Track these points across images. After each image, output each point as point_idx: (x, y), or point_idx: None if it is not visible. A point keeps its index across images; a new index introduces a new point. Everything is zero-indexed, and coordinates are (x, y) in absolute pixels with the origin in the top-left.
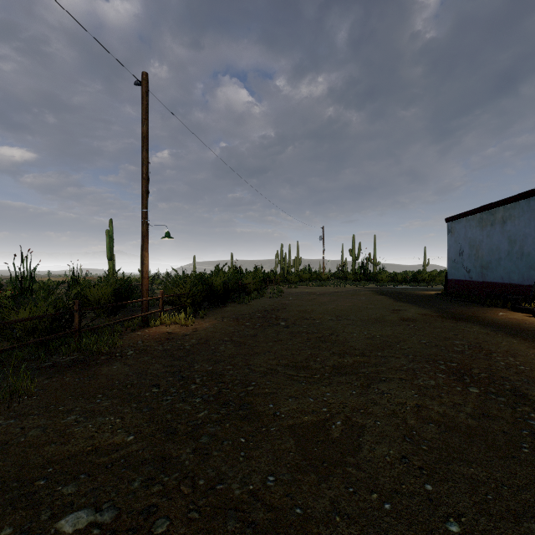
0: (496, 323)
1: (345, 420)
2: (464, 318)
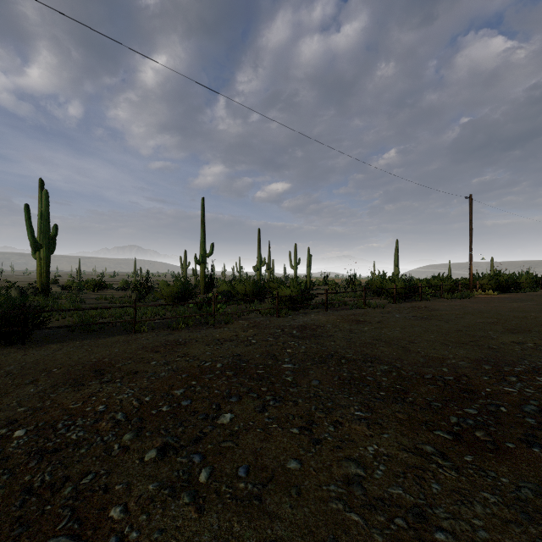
0: None
1: None
2: None
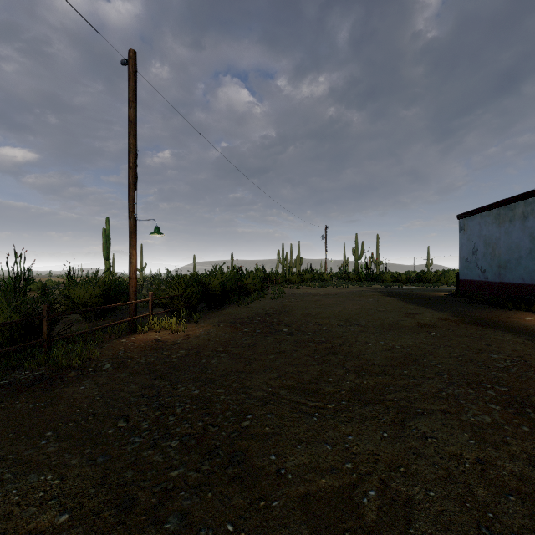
0: (528, 330)
1: (381, 486)
2: (489, 323)
